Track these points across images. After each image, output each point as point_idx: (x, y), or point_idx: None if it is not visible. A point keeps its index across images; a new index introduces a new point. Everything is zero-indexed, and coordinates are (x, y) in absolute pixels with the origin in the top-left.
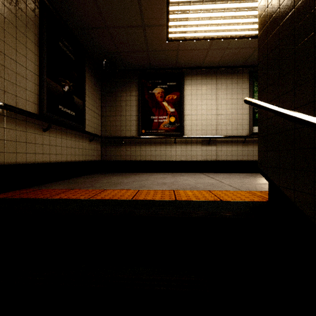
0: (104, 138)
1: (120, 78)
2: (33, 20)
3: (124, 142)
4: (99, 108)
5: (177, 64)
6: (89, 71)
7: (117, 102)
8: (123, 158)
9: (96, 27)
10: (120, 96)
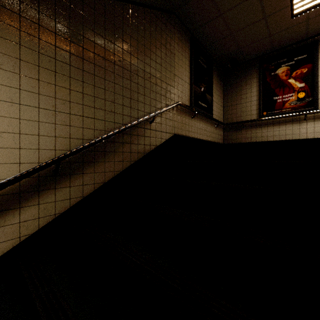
0: (226, 125)
1: (240, 71)
2: (187, 53)
3: (244, 126)
4: (222, 101)
5: (307, 34)
6: (215, 73)
7: (238, 93)
8: (243, 141)
9: (222, 38)
10: (240, 86)
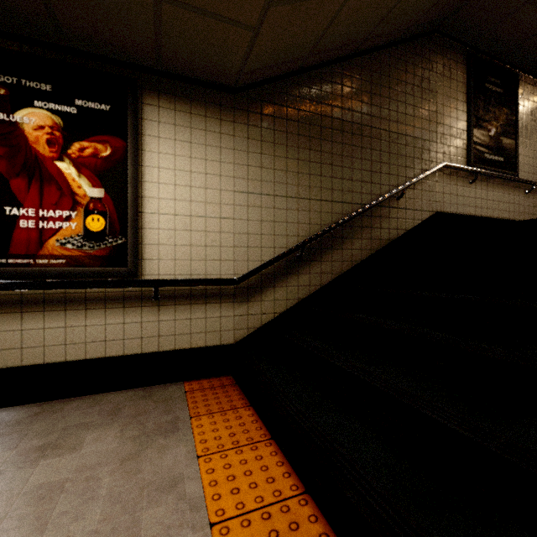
0: None
1: None
2: (461, 81)
3: None
4: None
5: None
6: (523, 96)
7: None
8: None
9: None
10: None
